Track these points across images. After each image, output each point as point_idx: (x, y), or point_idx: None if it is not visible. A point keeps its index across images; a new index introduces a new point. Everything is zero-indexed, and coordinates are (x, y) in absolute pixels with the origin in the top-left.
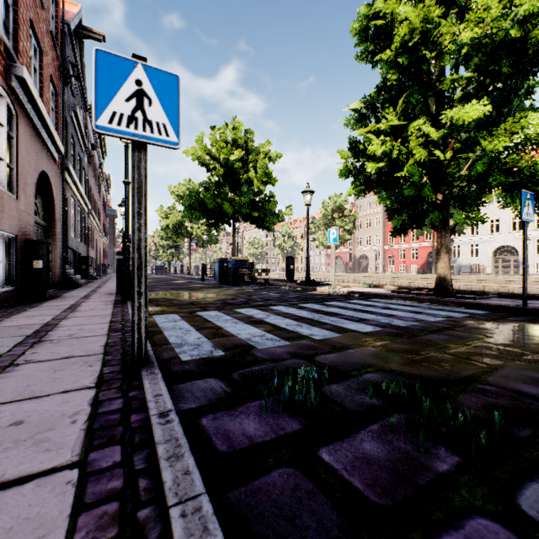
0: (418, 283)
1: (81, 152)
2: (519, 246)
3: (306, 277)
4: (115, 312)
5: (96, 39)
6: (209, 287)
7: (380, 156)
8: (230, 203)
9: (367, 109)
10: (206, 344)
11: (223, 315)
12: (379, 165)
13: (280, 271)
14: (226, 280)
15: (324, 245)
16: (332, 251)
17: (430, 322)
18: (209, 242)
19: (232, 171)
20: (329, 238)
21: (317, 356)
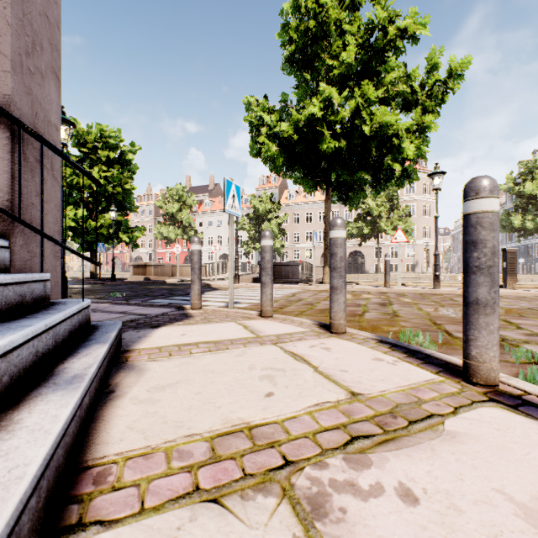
0: None
1: None
2: None
3: None
4: None
5: None
6: None
7: None
8: None
9: None
10: None
11: None
12: None
13: None
14: None
15: None
16: (110, 251)
17: None
18: None
19: None
20: None
21: None
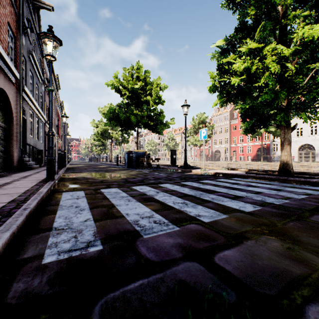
0: (252, 167)
1: (39, 82)
2: (315, 144)
3: (184, 163)
4: (29, 190)
5: (47, 9)
6: (119, 170)
7: (242, 71)
8: (135, 116)
9: (227, 45)
10: (89, 229)
11: (121, 192)
12: (242, 77)
13: (166, 160)
14: (131, 165)
15: (193, 144)
16: (198, 148)
17: (299, 200)
18: (123, 142)
19: (136, 96)
20: (201, 136)
21: (215, 254)
